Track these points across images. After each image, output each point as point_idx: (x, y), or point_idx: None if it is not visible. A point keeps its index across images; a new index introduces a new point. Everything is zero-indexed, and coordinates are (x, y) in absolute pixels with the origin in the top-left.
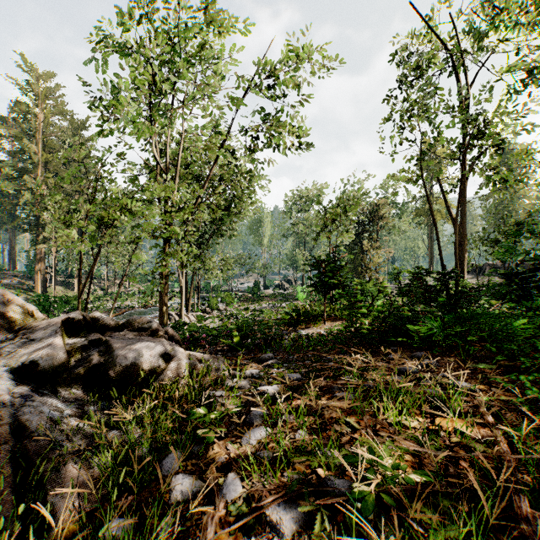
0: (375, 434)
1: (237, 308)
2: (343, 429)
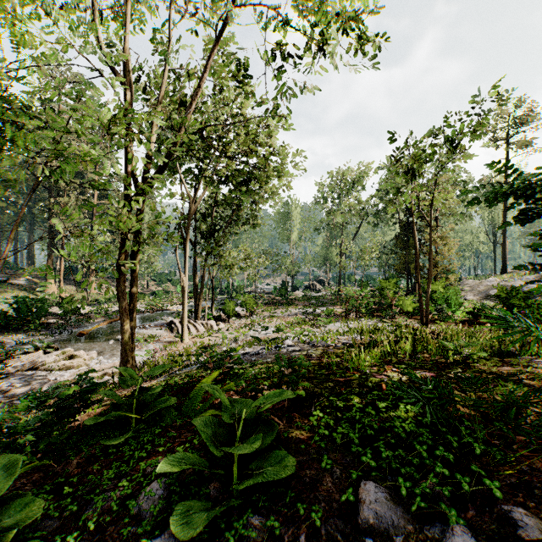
0: None
1: (260, 314)
2: None
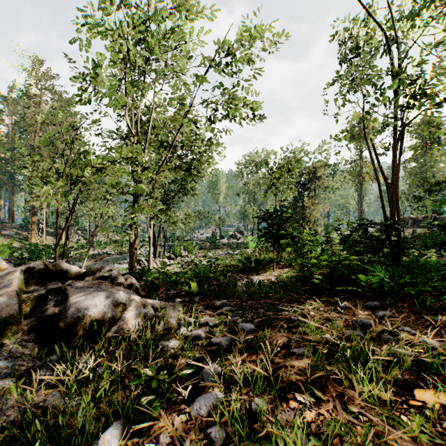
0: (344, 410)
1: (197, 255)
2: (306, 399)
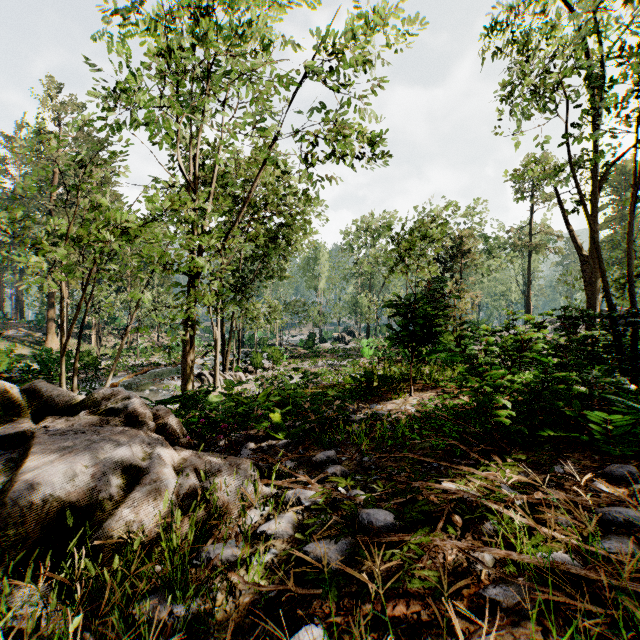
0: None
1: (287, 366)
2: None
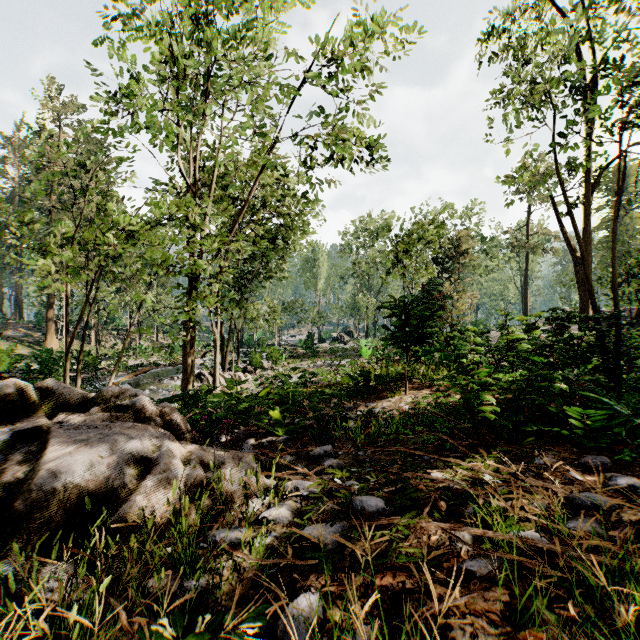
0: None
1: (286, 366)
2: None
